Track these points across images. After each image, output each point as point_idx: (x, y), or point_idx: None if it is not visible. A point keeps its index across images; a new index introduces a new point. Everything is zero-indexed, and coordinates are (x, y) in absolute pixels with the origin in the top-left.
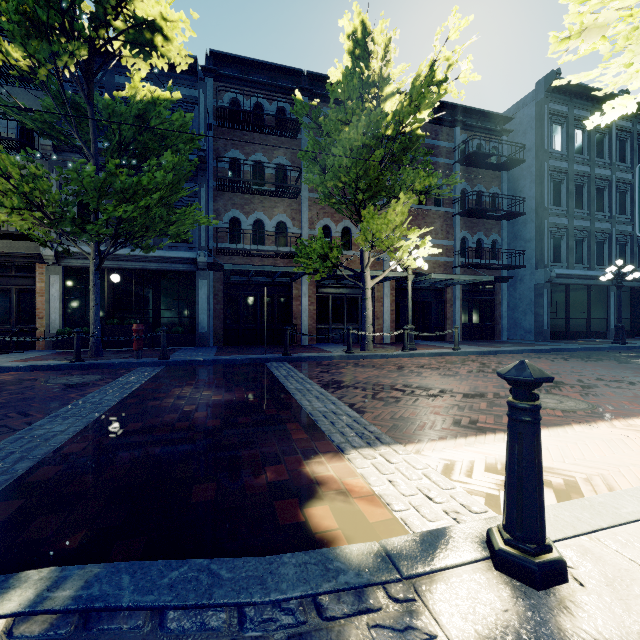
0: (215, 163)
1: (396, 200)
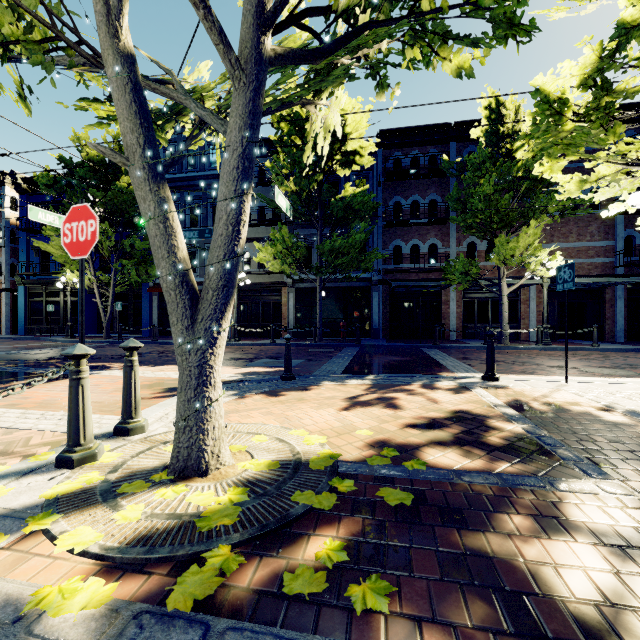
0: (383, 208)
1: (526, 226)
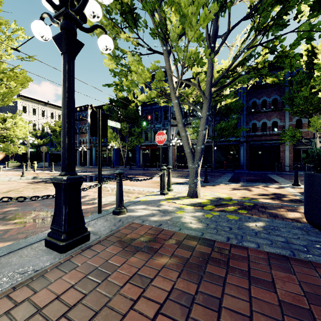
0: (246, 105)
1: None
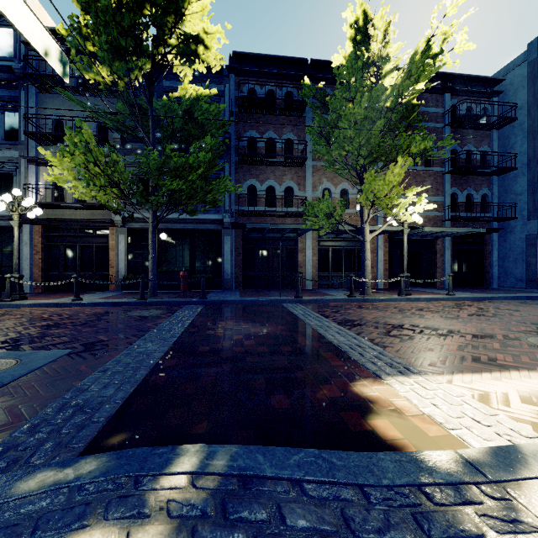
0: (236, 142)
1: (394, 163)
